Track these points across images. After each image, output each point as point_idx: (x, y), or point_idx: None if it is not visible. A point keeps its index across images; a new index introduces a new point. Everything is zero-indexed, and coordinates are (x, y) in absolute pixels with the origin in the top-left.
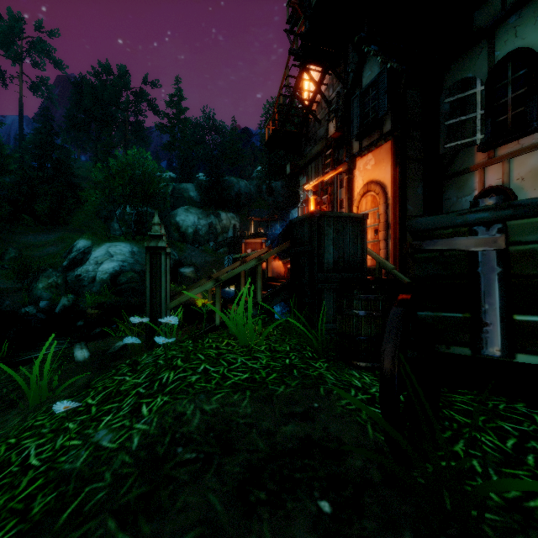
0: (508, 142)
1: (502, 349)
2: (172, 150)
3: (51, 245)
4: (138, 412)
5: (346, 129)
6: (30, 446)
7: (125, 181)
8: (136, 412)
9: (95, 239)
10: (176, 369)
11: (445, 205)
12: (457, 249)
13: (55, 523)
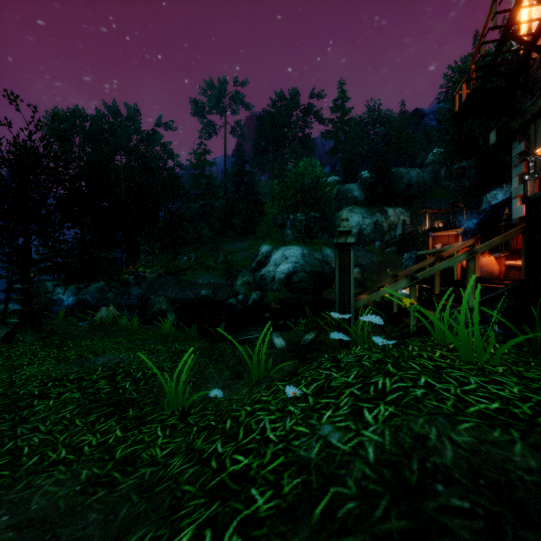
0: None
1: None
2: (336, 153)
3: (244, 251)
4: (360, 416)
5: None
6: (264, 419)
7: (297, 191)
8: (358, 415)
9: (274, 244)
10: (391, 376)
11: None
12: None
13: (309, 515)
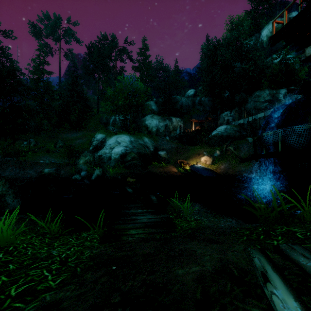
0: None
1: None
2: (141, 81)
3: (79, 139)
4: None
5: None
6: None
7: (125, 96)
8: None
9: (106, 133)
10: None
11: None
12: None
13: None
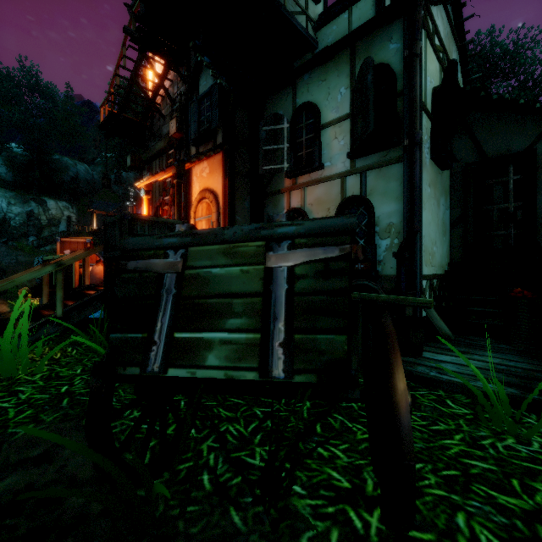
0: (303, 174)
1: (160, 365)
2: None
3: None
4: None
5: (185, 132)
6: None
7: None
8: None
9: None
10: None
11: (265, 219)
12: (151, 270)
13: None
